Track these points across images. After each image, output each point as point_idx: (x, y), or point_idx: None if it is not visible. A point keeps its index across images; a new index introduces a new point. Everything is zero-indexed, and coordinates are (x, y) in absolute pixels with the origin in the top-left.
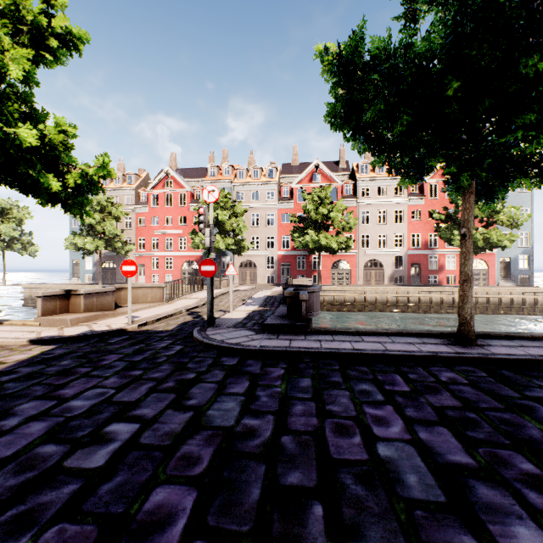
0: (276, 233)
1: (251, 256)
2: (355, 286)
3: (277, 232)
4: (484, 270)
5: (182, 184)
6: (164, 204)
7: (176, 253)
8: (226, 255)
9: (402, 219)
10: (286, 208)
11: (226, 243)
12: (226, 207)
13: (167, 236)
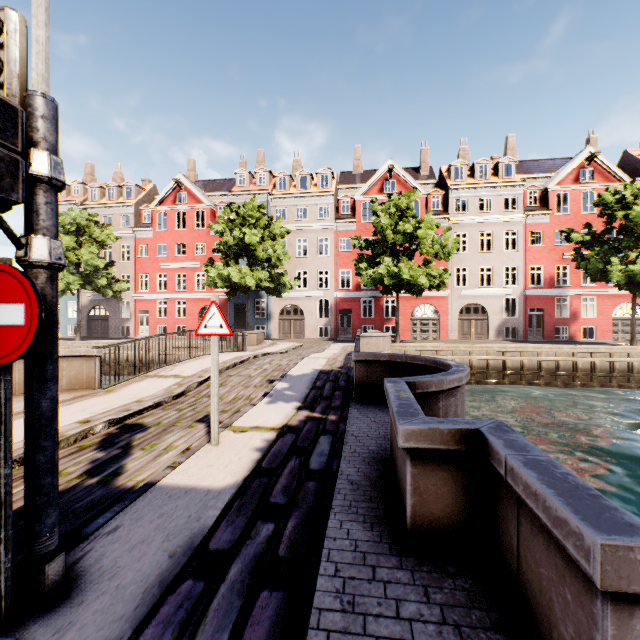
0: (331, 266)
1: (296, 299)
2: (448, 342)
3: (334, 265)
4: (639, 318)
5: (200, 198)
6: (174, 225)
7: (190, 294)
8: (260, 298)
9: (515, 244)
10: (346, 230)
11: (257, 279)
12: (259, 226)
13: (179, 271)
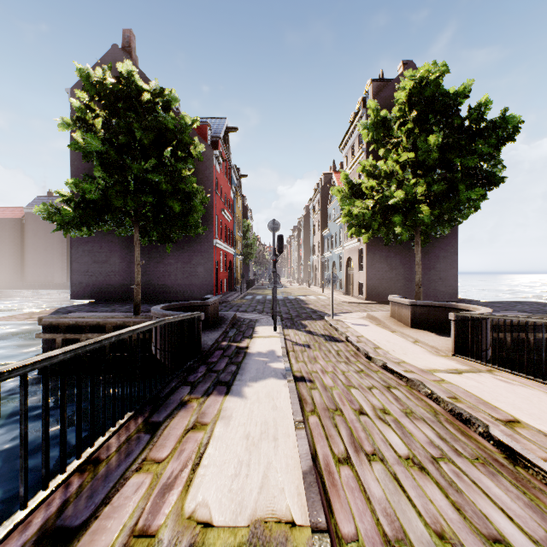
0: None
1: None
2: None
3: None
4: None
5: None
6: None
7: None
8: None
9: None
10: None
11: None
12: None
13: None
